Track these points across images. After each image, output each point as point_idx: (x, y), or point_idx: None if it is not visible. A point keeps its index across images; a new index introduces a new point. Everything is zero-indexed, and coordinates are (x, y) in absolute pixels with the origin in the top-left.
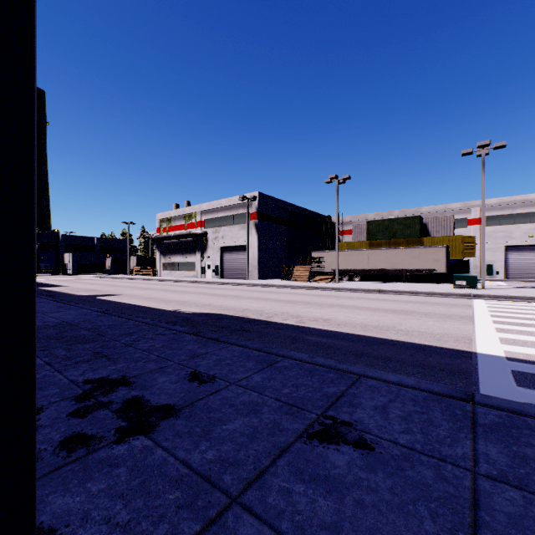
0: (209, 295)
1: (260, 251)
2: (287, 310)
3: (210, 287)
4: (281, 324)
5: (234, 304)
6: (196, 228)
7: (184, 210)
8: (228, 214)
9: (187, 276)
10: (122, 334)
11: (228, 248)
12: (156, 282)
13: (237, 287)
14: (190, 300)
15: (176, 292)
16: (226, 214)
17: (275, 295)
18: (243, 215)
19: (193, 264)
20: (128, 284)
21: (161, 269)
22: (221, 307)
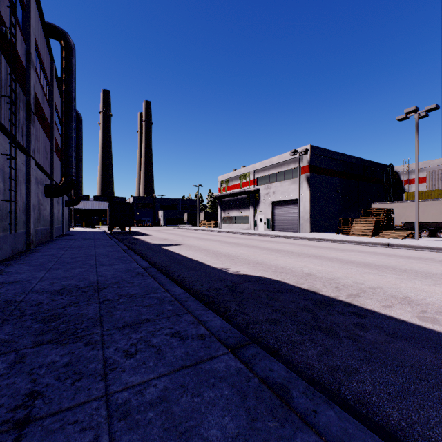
0: (261, 249)
1: (312, 204)
2: (375, 282)
3: (262, 240)
4: (389, 320)
5: (291, 264)
6: (249, 186)
7: (239, 171)
8: (279, 170)
9: (242, 228)
10: (126, 324)
11: (279, 203)
12: (216, 234)
13: (290, 240)
14: (241, 255)
15: (230, 244)
16: (277, 170)
17: (339, 253)
18: (294, 170)
19: (247, 218)
20: (194, 235)
21: (222, 222)
22: (276, 267)
